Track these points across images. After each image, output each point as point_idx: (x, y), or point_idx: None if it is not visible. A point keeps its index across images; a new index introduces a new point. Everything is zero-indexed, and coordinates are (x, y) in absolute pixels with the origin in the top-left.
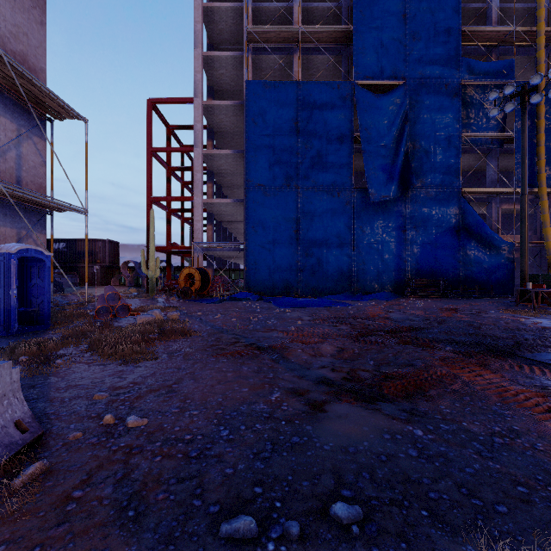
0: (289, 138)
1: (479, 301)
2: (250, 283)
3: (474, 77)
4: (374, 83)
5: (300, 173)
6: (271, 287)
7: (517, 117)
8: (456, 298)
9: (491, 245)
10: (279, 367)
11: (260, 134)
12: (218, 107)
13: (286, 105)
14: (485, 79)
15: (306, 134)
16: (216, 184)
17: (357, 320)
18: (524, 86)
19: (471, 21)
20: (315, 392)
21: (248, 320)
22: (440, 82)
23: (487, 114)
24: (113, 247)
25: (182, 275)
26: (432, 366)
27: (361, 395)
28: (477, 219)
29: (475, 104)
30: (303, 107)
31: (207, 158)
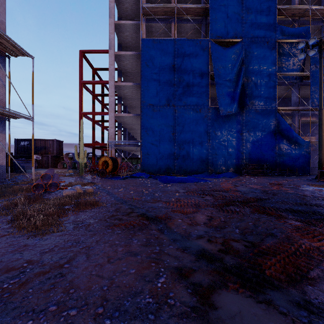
0: (169, 75)
1: (290, 178)
2: (144, 167)
3: (285, 37)
4: (223, 40)
5: (176, 97)
6: (157, 169)
7: (312, 62)
8: (275, 176)
9: (295, 143)
10: (164, 237)
11: (150, 72)
12: (124, 55)
13: (167, 54)
14: (292, 38)
15: (180, 72)
16: (123, 105)
17: (217, 192)
18: (321, 39)
19: (282, 3)
20: (199, 271)
21: (141, 192)
22: (264, 40)
23: (293, 60)
24: (59, 144)
25: (101, 161)
26: (292, 237)
27: (245, 278)
28: (287, 126)
29: (285, 54)
30: (178, 55)
31: (117, 88)
